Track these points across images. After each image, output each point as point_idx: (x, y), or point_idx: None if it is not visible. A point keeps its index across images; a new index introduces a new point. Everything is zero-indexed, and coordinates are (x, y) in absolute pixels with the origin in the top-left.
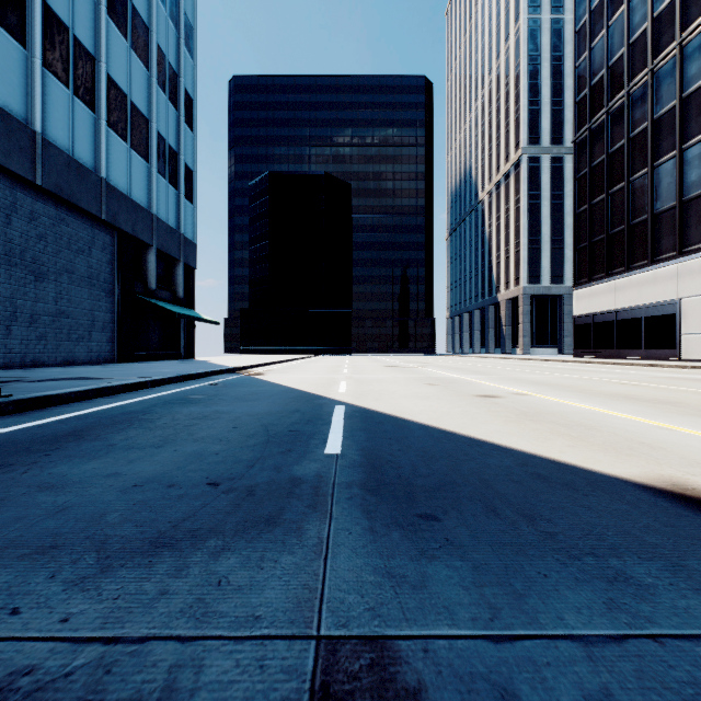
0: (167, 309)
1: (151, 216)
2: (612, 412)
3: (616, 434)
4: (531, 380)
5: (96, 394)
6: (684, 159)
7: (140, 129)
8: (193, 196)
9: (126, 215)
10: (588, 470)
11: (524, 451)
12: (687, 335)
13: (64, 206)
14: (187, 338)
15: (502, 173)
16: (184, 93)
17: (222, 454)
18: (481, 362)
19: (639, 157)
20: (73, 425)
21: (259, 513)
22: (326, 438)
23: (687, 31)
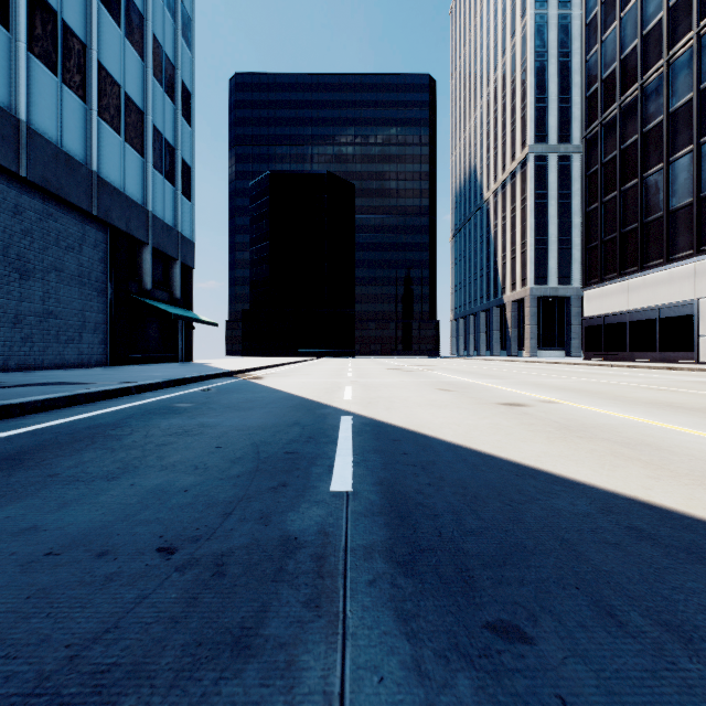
0: (163, 310)
1: (147, 213)
2: (670, 425)
3: (697, 457)
4: (552, 385)
5: (69, 402)
6: (701, 153)
7: (135, 122)
8: (191, 193)
9: (119, 211)
10: (704, 521)
11: (595, 486)
12: (705, 337)
13: (52, 200)
14: (185, 341)
15: (508, 172)
16: (182, 86)
17: (193, 490)
18: (489, 364)
19: (653, 152)
20: (20, 444)
21: (224, 620)
22: (332, 464)
23: (705, 19)
